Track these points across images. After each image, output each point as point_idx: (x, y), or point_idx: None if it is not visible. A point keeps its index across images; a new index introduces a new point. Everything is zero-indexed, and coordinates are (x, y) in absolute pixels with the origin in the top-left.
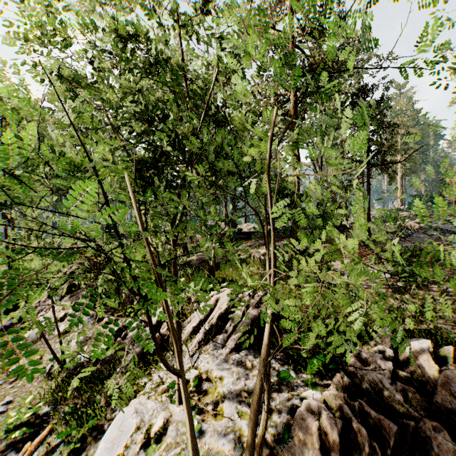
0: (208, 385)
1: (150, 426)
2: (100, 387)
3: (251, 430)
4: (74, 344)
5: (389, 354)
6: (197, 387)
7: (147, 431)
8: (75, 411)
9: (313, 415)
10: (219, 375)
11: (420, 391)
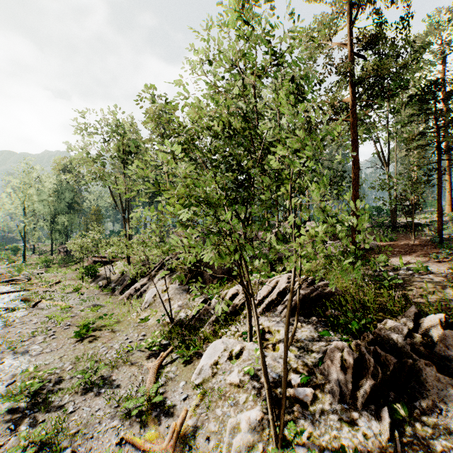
0: (269, 335)
1: (232, 350)
2: (197, 332)
3: (288, 324)
4: (176, 307)
5: (409, 323)
6: (262, 337)
7: (230, 352)
8: (184, 342)
9: (338, 350)
10: (277, 329)
11: (426, 346)
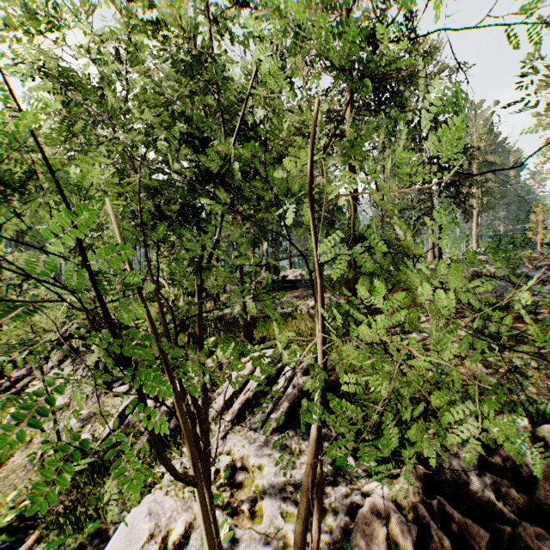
0: (243, 475)
1: (168, 532)
2: (105, 478)
3: None
4: (74, 422)
5: (474, 435)
6: (230, 479)
7: (164, 539)
8: (72, 511)
9: (380, 519)
10: (257, 464)
11: (515, 484)
